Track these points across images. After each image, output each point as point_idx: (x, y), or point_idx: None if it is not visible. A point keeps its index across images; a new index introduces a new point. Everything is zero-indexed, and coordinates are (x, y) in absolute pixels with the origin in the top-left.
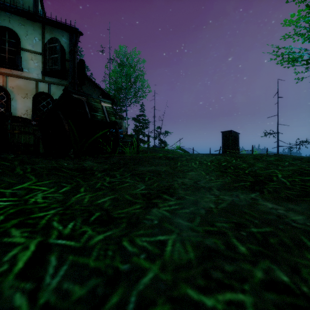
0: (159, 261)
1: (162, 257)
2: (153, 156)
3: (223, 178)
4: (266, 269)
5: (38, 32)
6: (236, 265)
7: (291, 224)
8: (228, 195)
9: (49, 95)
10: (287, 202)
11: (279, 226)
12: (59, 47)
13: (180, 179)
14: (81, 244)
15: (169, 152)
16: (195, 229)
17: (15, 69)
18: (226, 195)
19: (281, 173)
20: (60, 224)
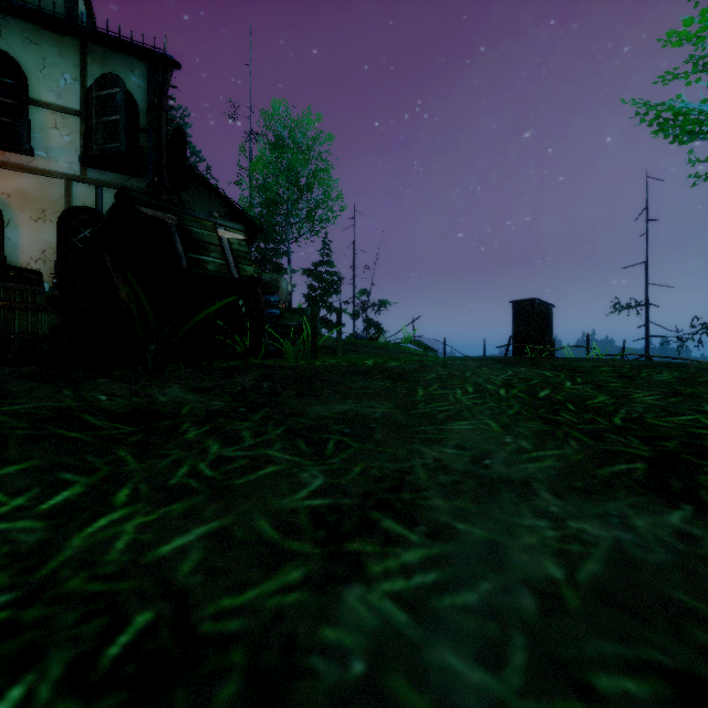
0: None
1: None
2: (351, 368)
3: (556, 445)
4: None
5: (73, 60)
6: None
7: None
8: (595, 517)
9: (99, 214)
10: None
11: None
12: (123, 96)
13: (431, 450)
14: None
15: (389, 352)
16: None
17: (15, 149)
18: (588, 519)
19: None
20: None
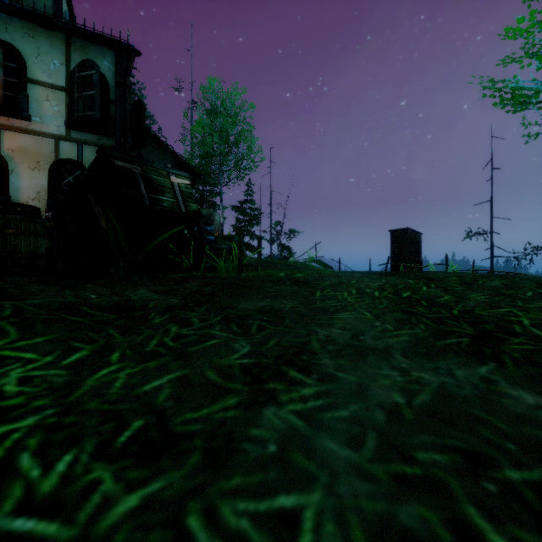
0: None
1: None
2: (268, 278)
3: (410, 327)
4: None
5: (60, 49)
6: None
7: None
8: (430, 370)
9: (79, 165)
10: None
11: None
12: (98, 76)
13: (323, 330)
14: (74, 531)
15: (297, 268)
16: (369, 473)
17: (17, 116)
18: (425, 371)
19: (527, 315)
20: (37, 461)
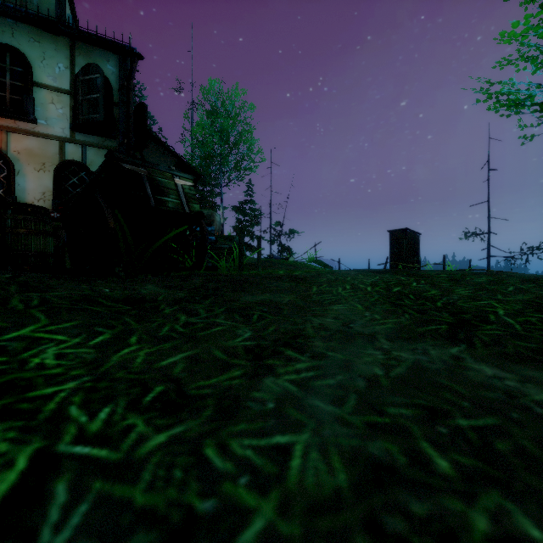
0: (276, 491)
1: (283, 484)
2: (268, 275)
3: (396, 316)
4: (495, 511)
5: (65, 53)
6: (433, 501)
7: (533, 409)
8: (408, 350)
9: (84, 166)
10: (521, 364)
11: (510, 414)
12: (102, 80)
13: (318, 319)
14: (120, 454)
15: (296, 268)
16: (348, 421)
17: (23, 119)
18: (404, 351)
19: (503, 306)
20: (83, 411)
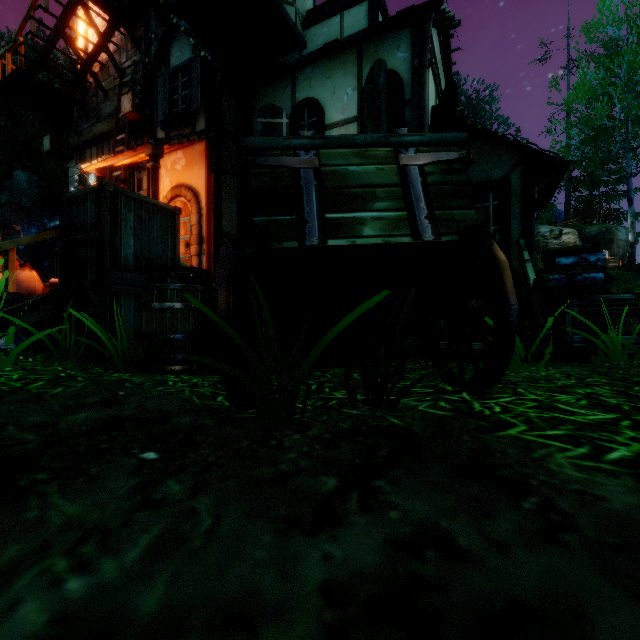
0: None
1: None
2: None
3: None
4: None
5: (352, 73)
6: None
7: None
8: None
9: None
10: None
11: None
12: (384, 76)
13: None
14: None
15: None
16: None
17: None
18: None
19: None
20: None
